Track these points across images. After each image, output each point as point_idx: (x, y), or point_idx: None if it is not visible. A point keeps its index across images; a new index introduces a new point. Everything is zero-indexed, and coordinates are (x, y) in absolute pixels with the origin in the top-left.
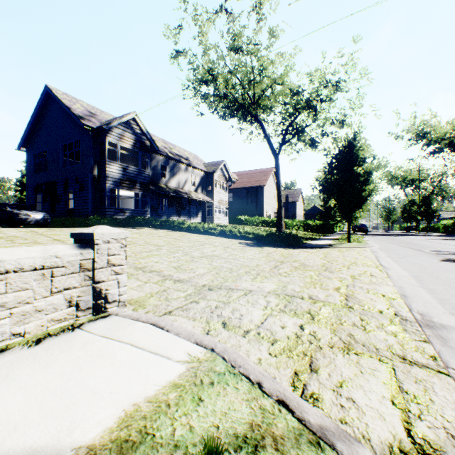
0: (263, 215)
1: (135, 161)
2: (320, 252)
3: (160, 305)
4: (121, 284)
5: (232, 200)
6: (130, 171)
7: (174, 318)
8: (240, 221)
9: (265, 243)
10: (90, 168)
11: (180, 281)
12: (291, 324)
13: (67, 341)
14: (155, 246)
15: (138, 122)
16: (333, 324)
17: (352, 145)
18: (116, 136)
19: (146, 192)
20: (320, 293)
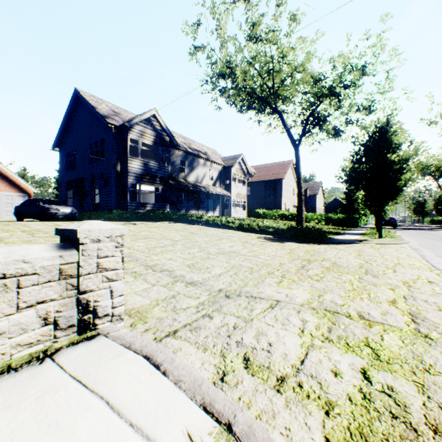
0: (281, 209)
1: (156, 157)
2: (350, 248)
3: (165, 318)
4: (115, 292)
5: (249, 193)
6: (150, 167)
7: (178, 344)
8: (258, 215)
9: (286, 238)
10: (114, 164)
11: (192, 283)
12: (347, 367)
13: (24, 384)
14: (170, 240)
15: (158, 119)
16: (415, 371)
17: (385, 130)
18: (137, 133)
19: (166, 186)
20: (372, 310)
